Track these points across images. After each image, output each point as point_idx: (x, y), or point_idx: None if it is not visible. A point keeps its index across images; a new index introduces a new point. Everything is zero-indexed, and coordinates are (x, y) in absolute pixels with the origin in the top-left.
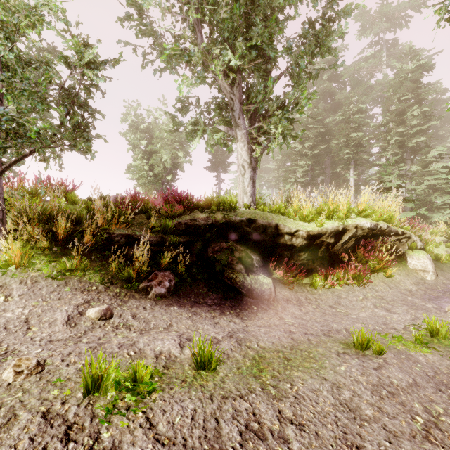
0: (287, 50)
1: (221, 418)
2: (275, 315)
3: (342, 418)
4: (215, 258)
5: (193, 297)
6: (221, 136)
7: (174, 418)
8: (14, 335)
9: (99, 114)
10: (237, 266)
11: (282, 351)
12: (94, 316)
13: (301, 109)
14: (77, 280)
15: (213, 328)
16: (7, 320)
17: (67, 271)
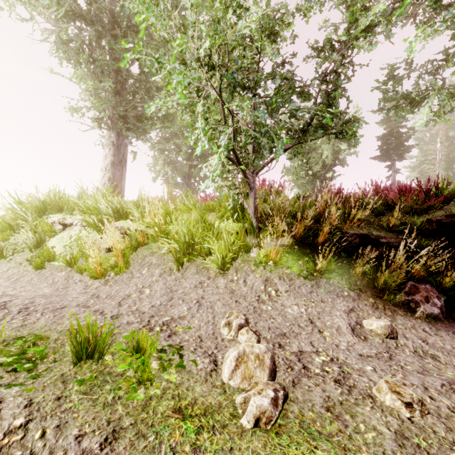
0: None
1: None
2: None
3: None
4: None
5: None
6: None
7: None
8: (314, 336)
9: (345, 96)
10: None
11: None
12: (380, 331)
13: None
14: (325, 282)
15: None
16: (293, 317)
17: (315, 271)
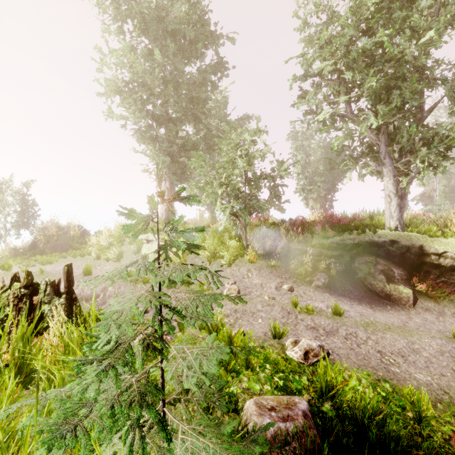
0: (442, 82)
1: (340, 328)
2: (406, 315)
3: (404, 350)
4: (360, 268)
5: (340, 292)
6: (371, 169)
7: (321, 322)
8: (259, 289)
9: (285, 186)
10: (378, 276)
11: (389, 326)
12: (286, 288)
13: (453, 140)
14: (276, 271)
15: (349, 308)
16: (255, 283)
17: (271, 266)
